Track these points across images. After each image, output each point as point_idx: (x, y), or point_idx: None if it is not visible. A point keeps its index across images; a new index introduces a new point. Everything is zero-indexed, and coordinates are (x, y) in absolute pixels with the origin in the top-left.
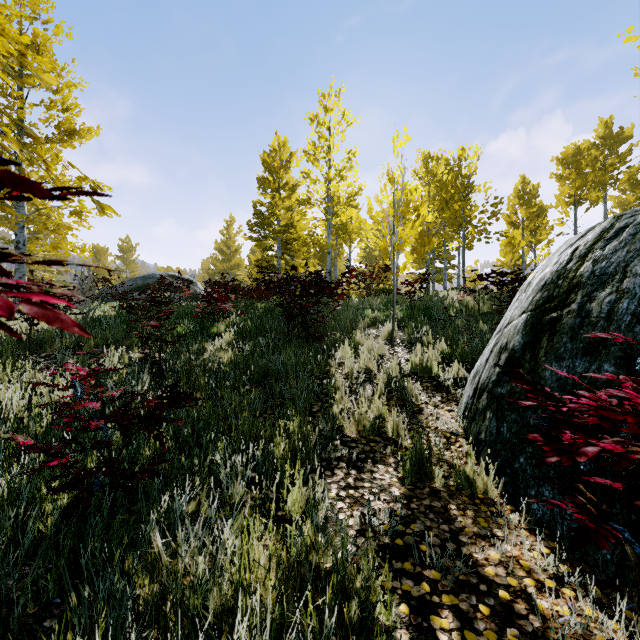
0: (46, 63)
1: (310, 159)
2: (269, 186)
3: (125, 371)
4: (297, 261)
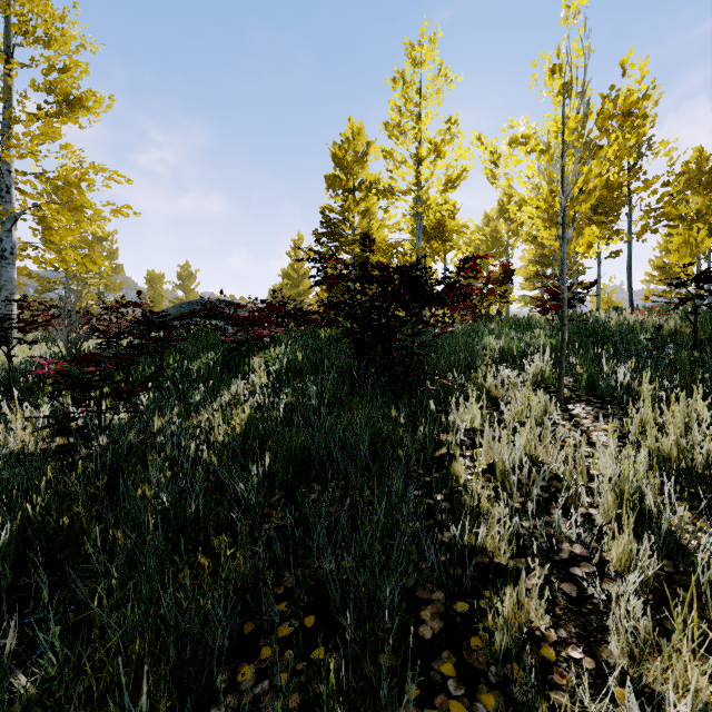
0: (38, 8)
1: (393, 133)
2: (340, 185)
3: (38, 449)
4: None
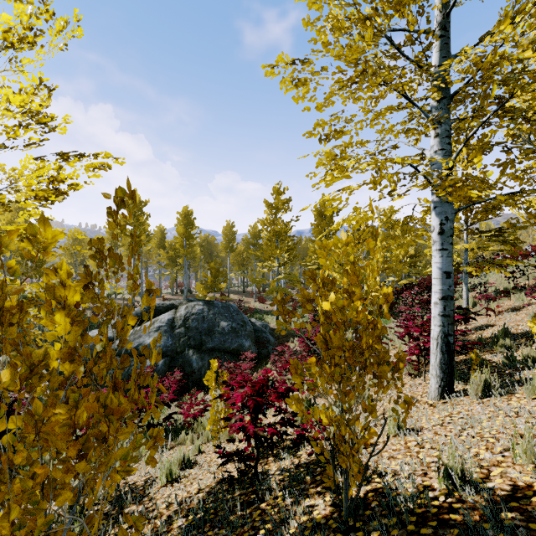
0: None
1: None
2: None
3: None
4: None
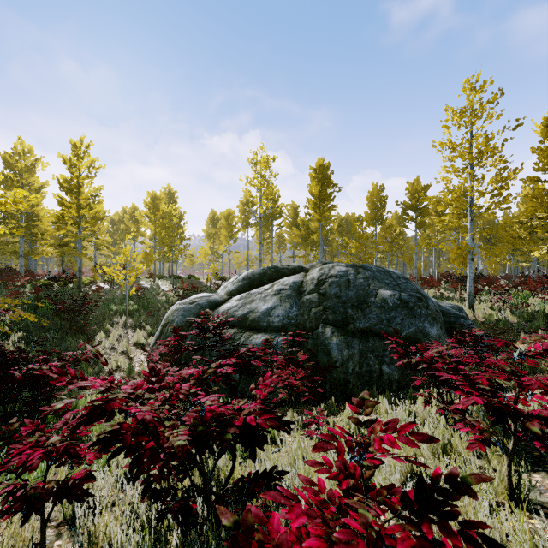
0: None
1: (64, 190)
2: (12, 185)
3: None
4: (40, 244)
